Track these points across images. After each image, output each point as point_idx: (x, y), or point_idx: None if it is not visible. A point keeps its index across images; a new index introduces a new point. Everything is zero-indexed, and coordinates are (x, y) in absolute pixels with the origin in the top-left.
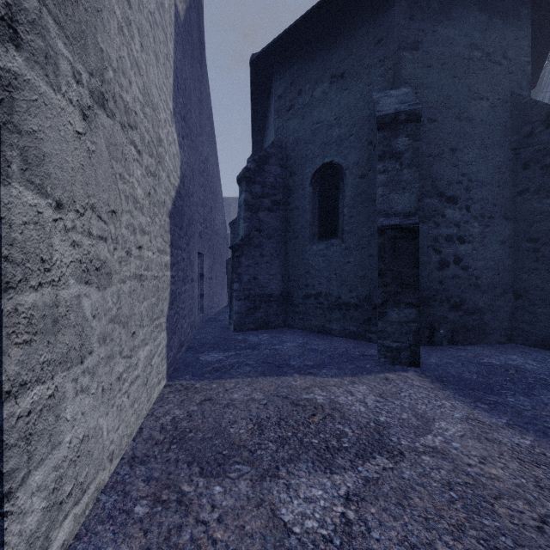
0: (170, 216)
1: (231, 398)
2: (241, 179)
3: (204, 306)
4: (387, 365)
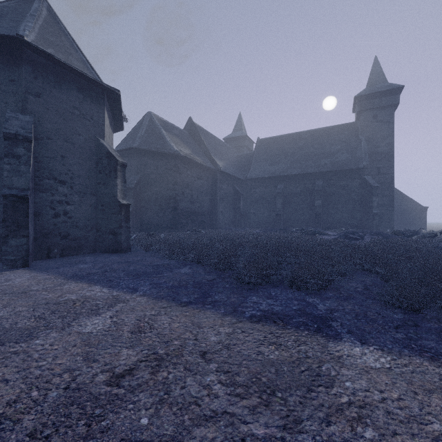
0: None
1: None
2: None
3: None
4: (8, 269)
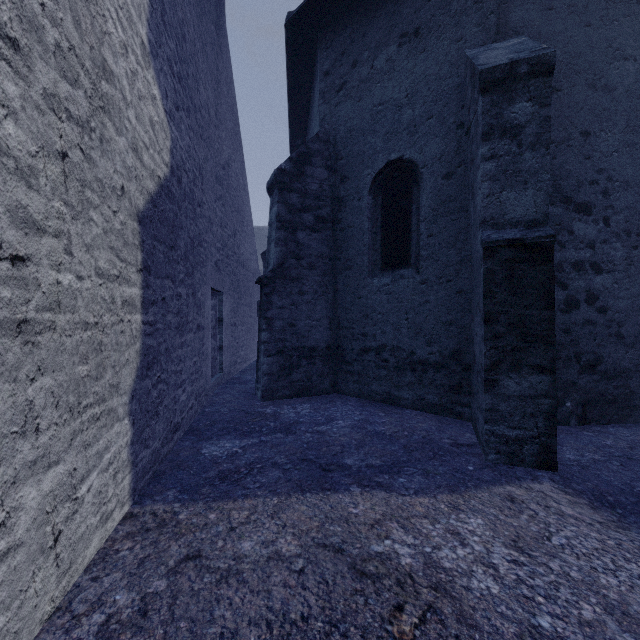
0: (142, 220)
1: (237, 552)
2: (272, 185)
3: (223, 362)
4: (501, 466)
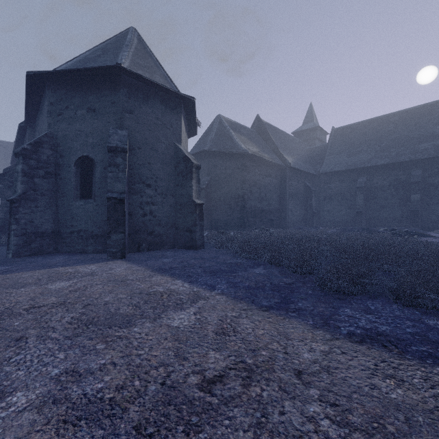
0: None
1: (21, 276)
2: (18, 154)
3: None
4: (110, 259)
